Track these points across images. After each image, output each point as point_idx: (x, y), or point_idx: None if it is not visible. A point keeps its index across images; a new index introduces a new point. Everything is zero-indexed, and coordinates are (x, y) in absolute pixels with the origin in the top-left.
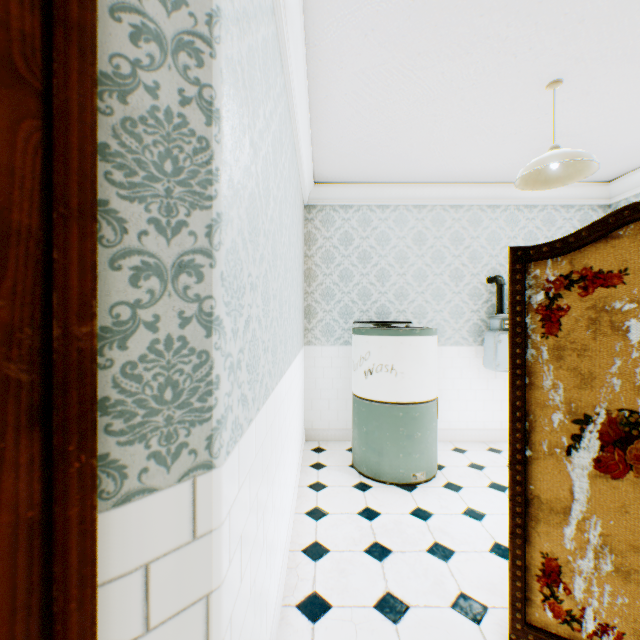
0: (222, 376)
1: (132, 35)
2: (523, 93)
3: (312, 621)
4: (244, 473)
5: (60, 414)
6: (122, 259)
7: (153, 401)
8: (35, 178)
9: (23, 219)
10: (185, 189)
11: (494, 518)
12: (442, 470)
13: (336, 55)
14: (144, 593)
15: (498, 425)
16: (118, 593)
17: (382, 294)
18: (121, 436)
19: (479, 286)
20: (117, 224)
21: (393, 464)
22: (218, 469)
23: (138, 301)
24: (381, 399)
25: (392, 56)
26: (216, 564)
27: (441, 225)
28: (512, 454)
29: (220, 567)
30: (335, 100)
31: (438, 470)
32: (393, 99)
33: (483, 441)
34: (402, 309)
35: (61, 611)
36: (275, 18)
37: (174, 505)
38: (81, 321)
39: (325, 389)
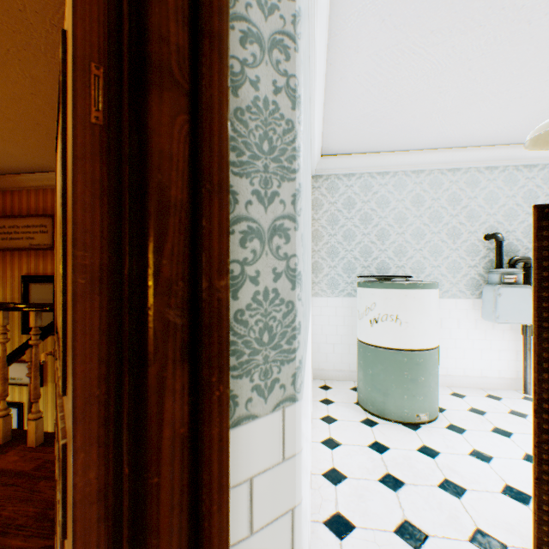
0: (301, 323)
1: (241, 39)
2: (533, 57)
3: (339, 538)
4: (304, 406)
5: (206, 351)
6: (234, 225)
7: (255, 342)
8: (184, 161)
9: (177, 194)
10: (277, 165)
11: (502, 461)
12: (443, 412)
13: (353, 41)
14: (249, 502)
15: (496, 373)
16: (231, 500)
17: (382, 251)
18: (233, 371)
19: (476, 243)
20: (231, 196)
21: (397, 404)
22: (299, 402)
23: (245, 259)
24: (386, 345)
25: (405, 36)
26: (298, 483)
27: (438, 187)
28: (537, 403)
29: (300, 486)
30: (348, 81)
31: (439, 412)
32: (402, 75)
33: (480, 388)
34: (401, 265)
35: (207, 511)
36: (308, 15)
37: (269, 430)
38: (219, 276)
39: (330, 335)
